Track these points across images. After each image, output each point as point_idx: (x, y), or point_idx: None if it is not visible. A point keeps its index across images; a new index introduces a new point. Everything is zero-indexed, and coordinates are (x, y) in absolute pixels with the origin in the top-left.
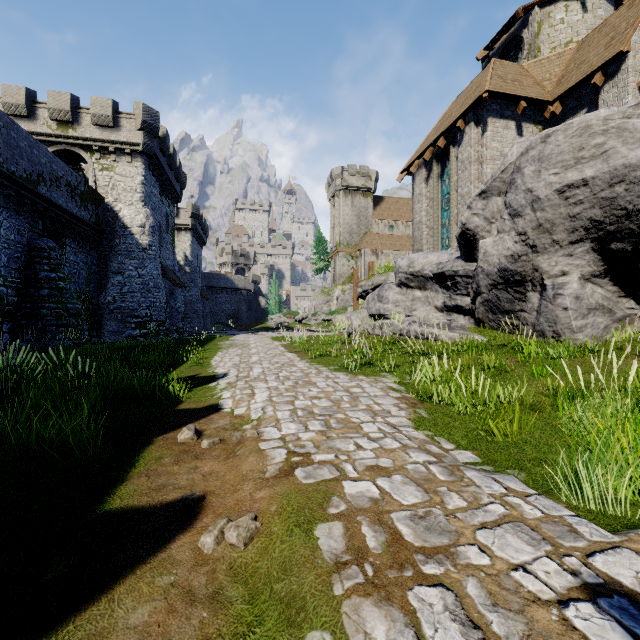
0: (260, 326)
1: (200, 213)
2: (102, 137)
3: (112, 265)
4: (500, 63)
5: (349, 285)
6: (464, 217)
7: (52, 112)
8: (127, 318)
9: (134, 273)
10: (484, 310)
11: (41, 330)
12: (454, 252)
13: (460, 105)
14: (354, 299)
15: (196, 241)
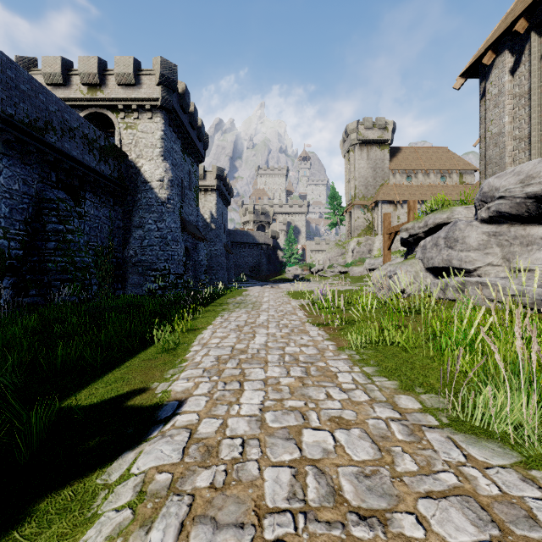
0: (278, 277)
1: (224, 175)
2: (125, 96)
3: (134, 219)
4: None
5: (364, 237)
6: None
7: (82, 77)
8: (147, 271)
9: (153, 227)
10: None
11: (46, 285)
12: None
13: None
14: (384, 249)
15: (221, 201)
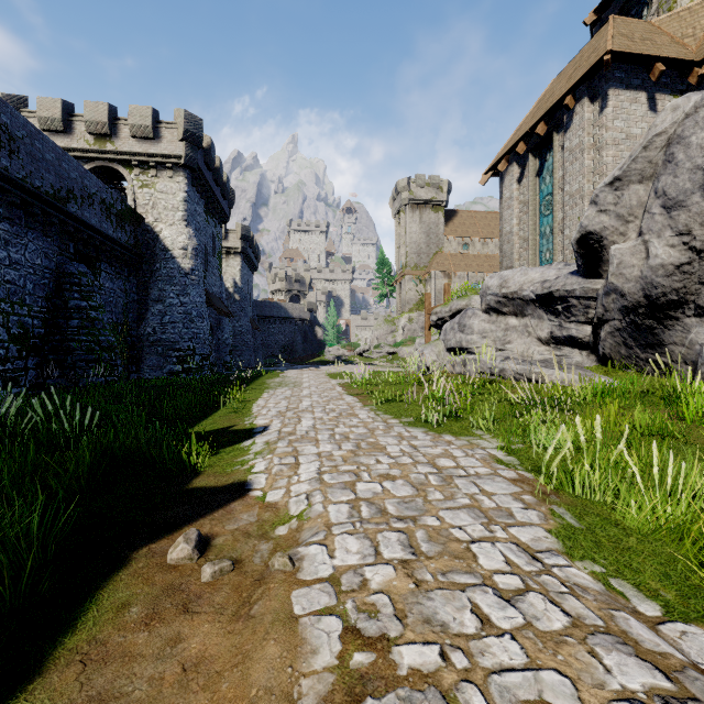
0: (316, 359)
1: (251, 235)
2: (141, 150)
3: (152, 292)
4: (621, 21)
5: (417, 313)
6: (585, 216)
7: (89, 125)
8: (168, 351)
9: (175, 301)
10: (613, 343)
11: (70, 366)
12: (562, 267)
13: (566, 80)
14: (425, 329)
15: (246, 266)
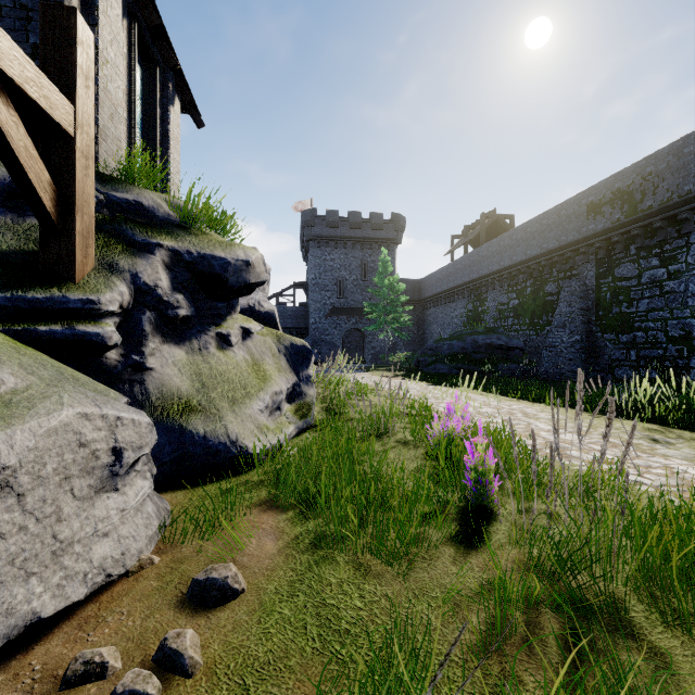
0: None
1: None
2: None
3: None
4: None
5: None
6: None
7: None
8: None
9: None
10: None
11: None
12: None
13: None
14: None
15: None
